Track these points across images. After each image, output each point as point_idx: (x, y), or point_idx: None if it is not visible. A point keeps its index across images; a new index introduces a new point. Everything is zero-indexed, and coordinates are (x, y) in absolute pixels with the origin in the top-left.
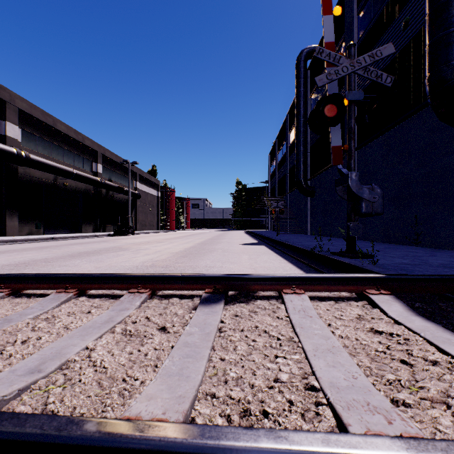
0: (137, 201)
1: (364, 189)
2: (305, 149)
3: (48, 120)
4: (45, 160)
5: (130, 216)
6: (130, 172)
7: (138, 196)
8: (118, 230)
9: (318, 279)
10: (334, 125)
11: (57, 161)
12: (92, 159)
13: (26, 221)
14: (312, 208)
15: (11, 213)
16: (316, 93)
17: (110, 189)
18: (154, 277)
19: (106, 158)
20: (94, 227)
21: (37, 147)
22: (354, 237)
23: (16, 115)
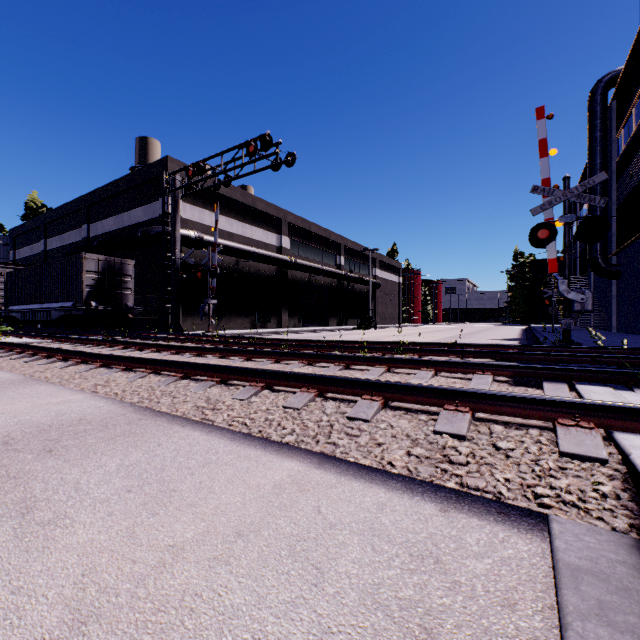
0: (377, 290)
1: (572, 292)
2: (603, 214)
3: (305, 225)
4: (305, 263)
5: (372, 309)
6: (370, 260)
7: (378, 286)
8: (362, 323)
9: (488, 345)
10: (546, 245)
11: (310, 260)
12: (336, 252)
13: (292, 316)
14: (618, 294)
15: (284, 310)
16: (623, 133)
17: (351, 281)
18: (414, 342)
19: (347, 249)
20: (337, 320)
21: (298, 251)
22: (567, 330)
23: (287, 229)
